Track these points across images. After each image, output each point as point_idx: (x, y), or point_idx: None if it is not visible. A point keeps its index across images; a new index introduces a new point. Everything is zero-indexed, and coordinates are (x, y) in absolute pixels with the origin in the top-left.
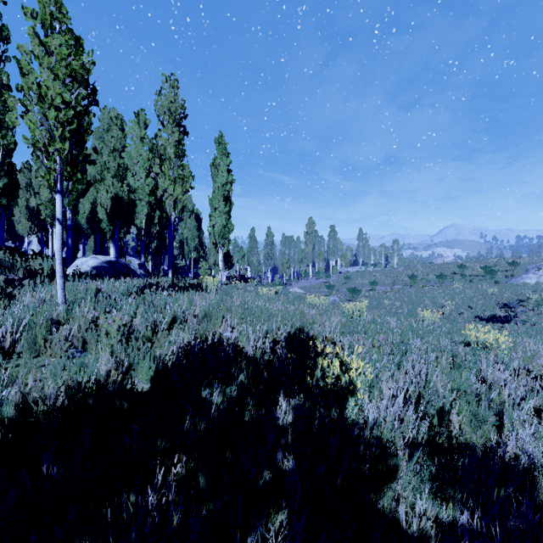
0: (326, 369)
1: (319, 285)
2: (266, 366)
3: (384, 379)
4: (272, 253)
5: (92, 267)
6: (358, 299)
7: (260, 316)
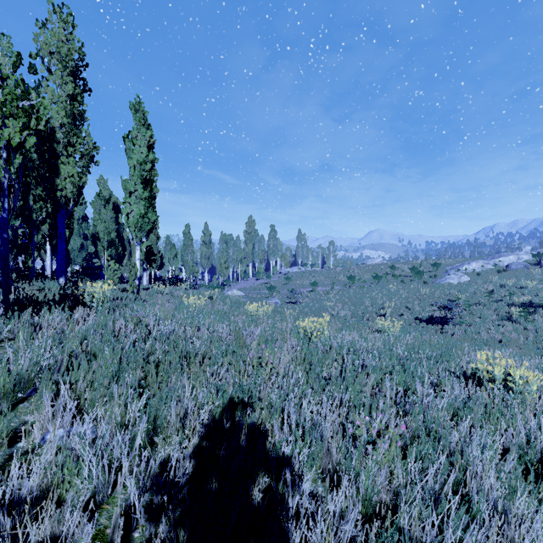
0: None
1: (259, 286)
2: None
3: None
4: (210, 252)
5: None
6: (299, 300)
7: (160, 364)
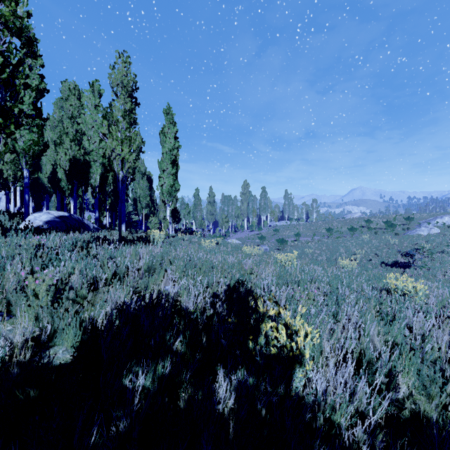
0: (269, 333)
1: (253, 236)
2: (206, 325)
3: (325, 337)
4: (214, 209)
5: (45, 222)
6: (285, 248)
7: (202, 268)
